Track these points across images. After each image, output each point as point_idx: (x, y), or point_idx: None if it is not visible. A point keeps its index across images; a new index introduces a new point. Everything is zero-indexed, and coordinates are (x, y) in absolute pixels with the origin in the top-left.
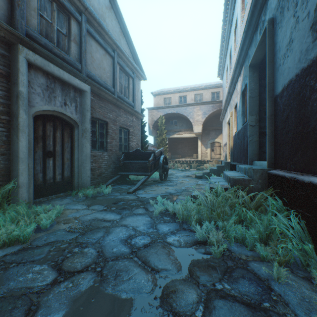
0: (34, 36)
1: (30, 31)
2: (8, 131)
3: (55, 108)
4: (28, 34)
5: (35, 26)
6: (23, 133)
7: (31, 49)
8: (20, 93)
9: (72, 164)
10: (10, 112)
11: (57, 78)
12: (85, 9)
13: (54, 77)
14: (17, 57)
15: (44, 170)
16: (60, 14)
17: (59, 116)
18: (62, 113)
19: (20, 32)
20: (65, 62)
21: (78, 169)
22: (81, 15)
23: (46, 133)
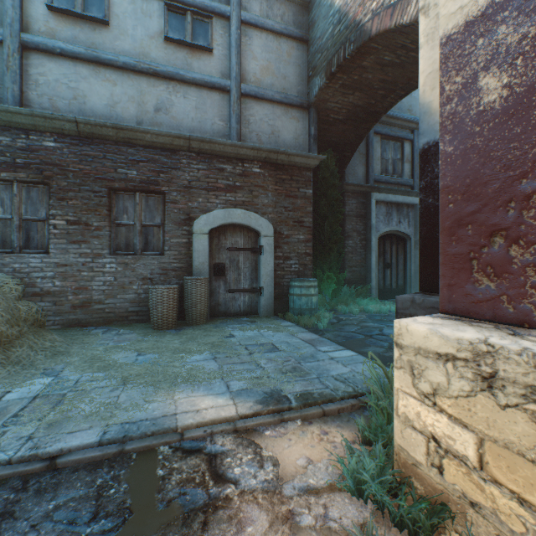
0: (378, 179)
1: (376, 177)
2: (364, 251)
3: (391, 228)
4: (375, 181)
5: (378, 171)
6: (373, 252)
7: (377, 190)
8: (372, 225)
9: (404, 274)
10: (365, 238)
11: (393, 203)
12: (416, 125)
13: (391, 203)
14: (370, 201)
15: (383, 278)
16: (395, 145)
17: (394, 233)
18: (397, 230)
19: (371, 183)
20: (399, 185)
21: (409, 279)
22: (413, 132)
23: (385, 249)
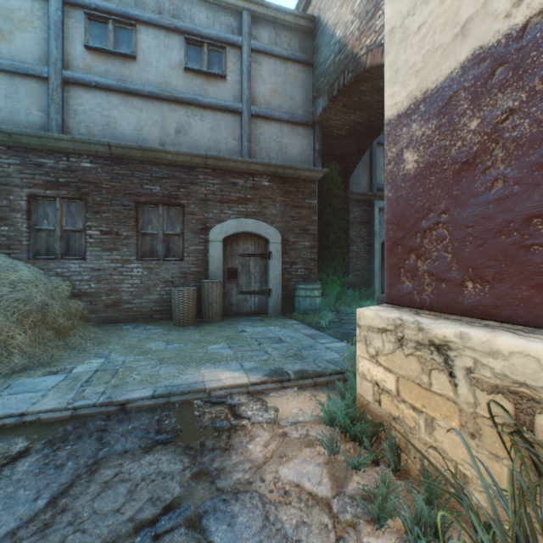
0: (381, 188)
1: (379, 186)
2: (368, 256)
3: None
4: (378, 189)
5: (381, 180)
6: (376, 257)
7: (380, 198)
8: (375, 231)
9: None
10: (369, 244)
11: None
12: None
13: None
14: (373, 209)
15: None
16: None
17: None
18: None
19: (374, 191)
20: None
21: None
22: None
23: None
